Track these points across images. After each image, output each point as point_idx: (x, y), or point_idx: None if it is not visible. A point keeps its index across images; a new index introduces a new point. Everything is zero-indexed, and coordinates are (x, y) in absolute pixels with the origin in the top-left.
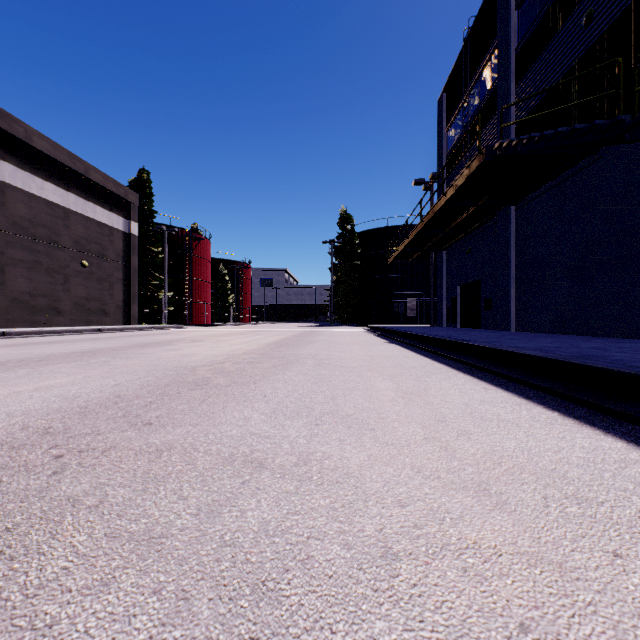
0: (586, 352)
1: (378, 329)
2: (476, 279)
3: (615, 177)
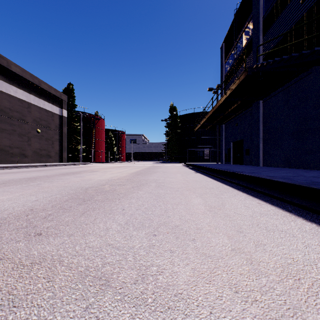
0: (313, 180)
1: (190, 165)
2: (241, 139)
3: (319, 83)
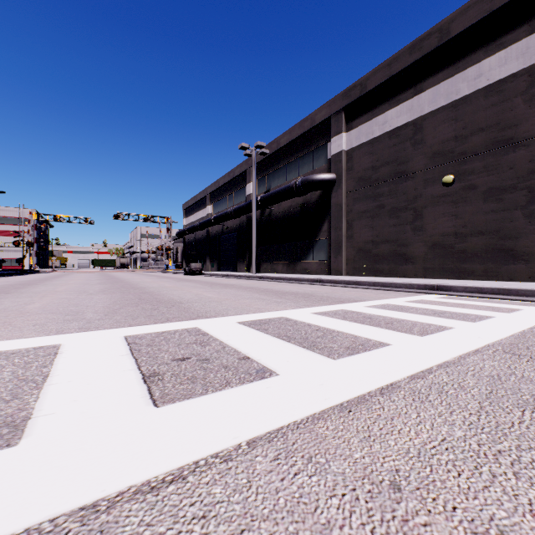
0: None
1: None
2: None
3: None
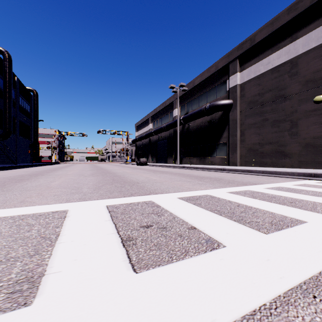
0: None
1: None
2: None
3: None
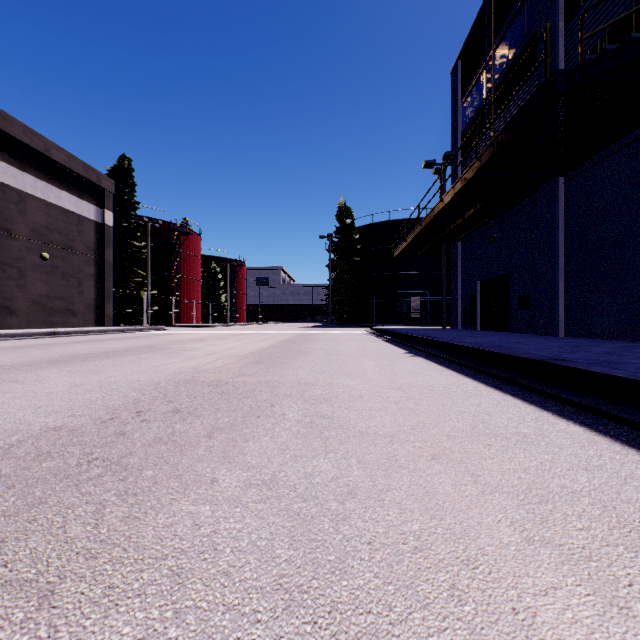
0: None
1: (384, 332)
2: (504, 272)
3: None
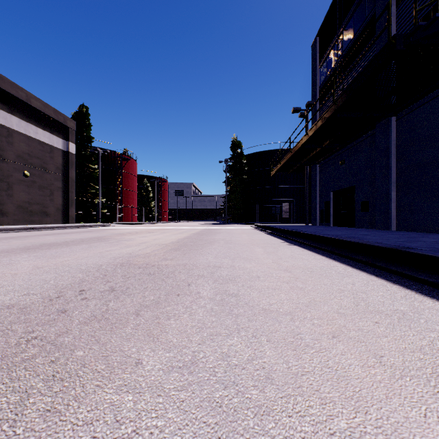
0: None
1: (265, 227)
2: (350, 185)
3: None
